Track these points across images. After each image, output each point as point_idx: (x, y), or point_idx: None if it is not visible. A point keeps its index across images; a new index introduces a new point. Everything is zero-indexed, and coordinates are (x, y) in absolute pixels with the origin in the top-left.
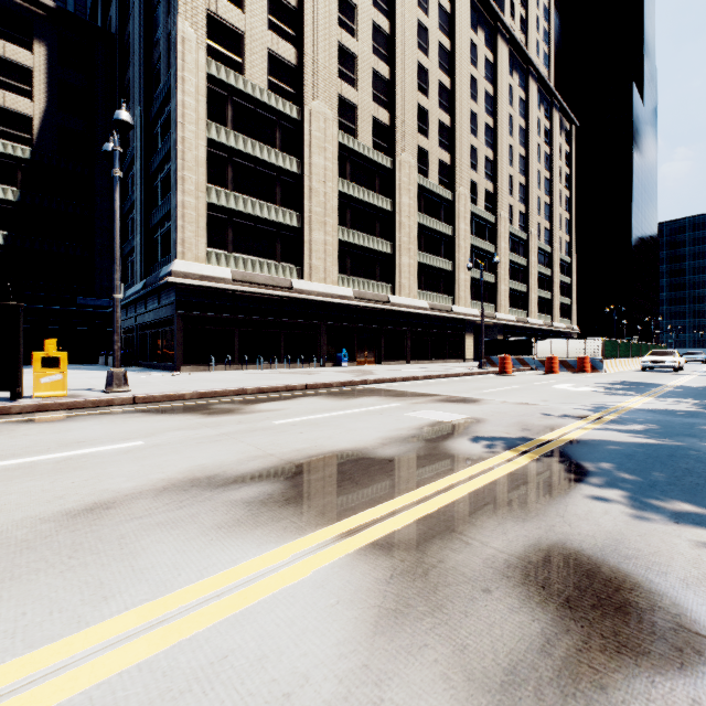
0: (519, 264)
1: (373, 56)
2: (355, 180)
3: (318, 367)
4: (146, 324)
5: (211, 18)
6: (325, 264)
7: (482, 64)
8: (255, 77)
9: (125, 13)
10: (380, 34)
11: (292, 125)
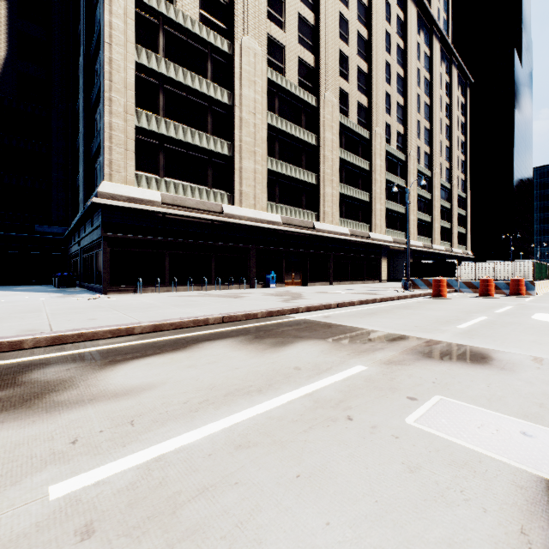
0: (424, 197)
1: (299, 2)
2: (283, 115)
3: (248, 289)
4: (86, 248)
5: None
6: (255, 191)
7: (394, 21)
8: (186, 9)
9: None
10: None
11: (224, 58)
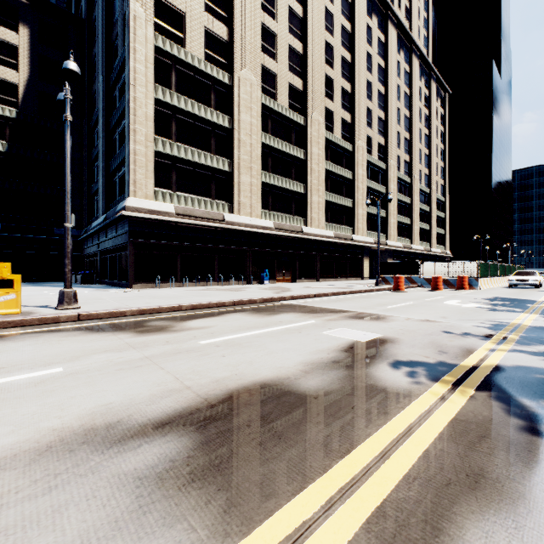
0: (404, 202)
1: (289, 35)
2: (275, 134)
3: (245, 285)
4: (106, 250)
5: (158, 0)
6: (251, 201)
7: (376, 43)
8: (194, 50)
9: (92, 2)
10: (295, 18)
11: (225, 89)
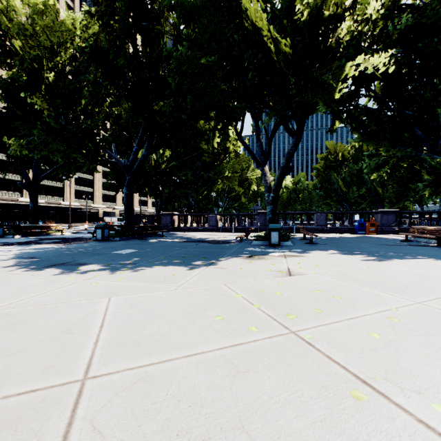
0: None
1: None
2: None
3: None
4: None
5: None
6: None
7: None
8: None
9: None
10: None
11: None
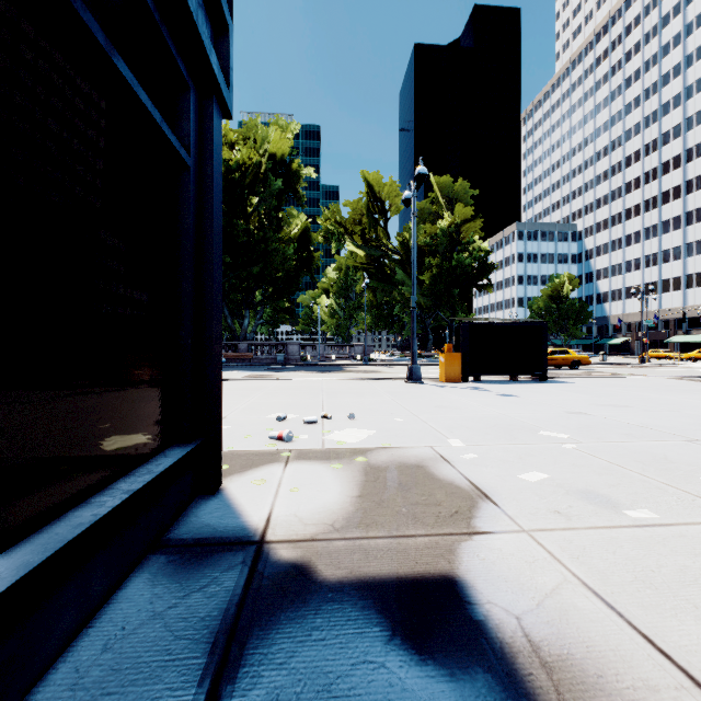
0: None
1: None
2: None
3: None
4: None
5: None
6: None
7: None
8: None
9: None
10: None
11: None
